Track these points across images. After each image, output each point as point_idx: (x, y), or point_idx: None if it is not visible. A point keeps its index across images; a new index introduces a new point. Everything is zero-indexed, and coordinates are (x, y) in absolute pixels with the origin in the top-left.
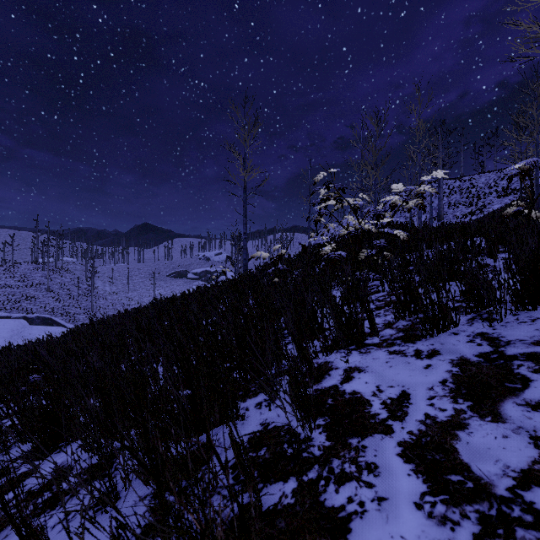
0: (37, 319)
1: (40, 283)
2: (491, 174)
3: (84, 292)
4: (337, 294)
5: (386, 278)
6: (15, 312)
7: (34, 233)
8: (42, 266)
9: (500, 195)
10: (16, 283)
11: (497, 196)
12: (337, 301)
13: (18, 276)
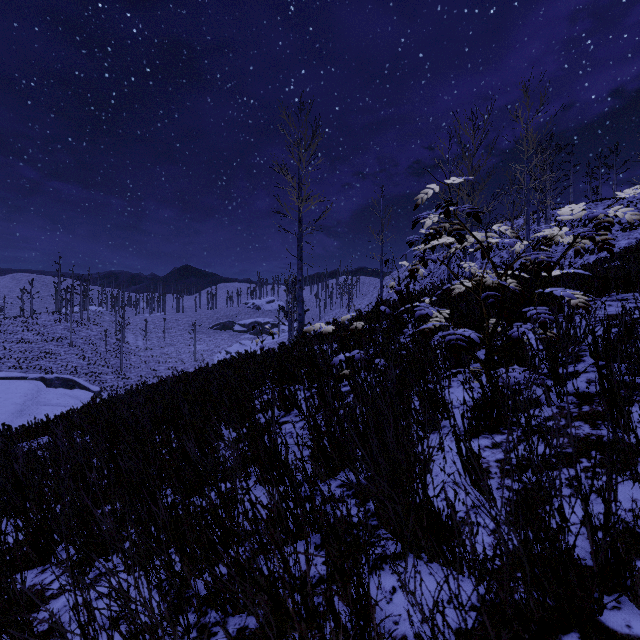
0: (57, 380)
1: (62, 338)
2: (611, 201)
3: (113, 347)
4: (451, 399)
5: (554, 381)
6: (32, 372)
7: (55, 278)
8: (65, 317)
9: (626, 228)
10: (34, 337)
11: (621, 229)
12: (457, 419)
13: (38, 329)
